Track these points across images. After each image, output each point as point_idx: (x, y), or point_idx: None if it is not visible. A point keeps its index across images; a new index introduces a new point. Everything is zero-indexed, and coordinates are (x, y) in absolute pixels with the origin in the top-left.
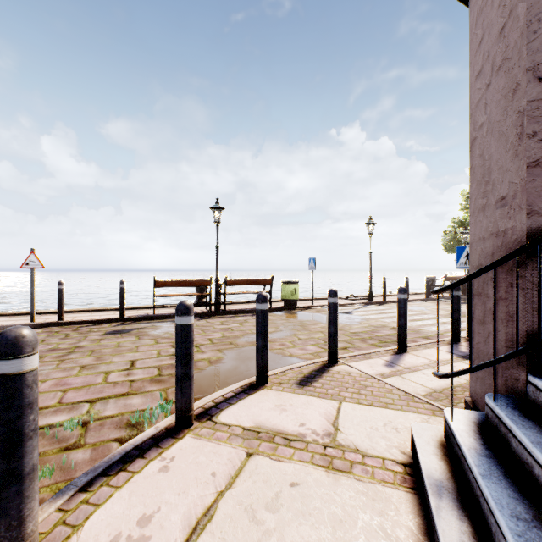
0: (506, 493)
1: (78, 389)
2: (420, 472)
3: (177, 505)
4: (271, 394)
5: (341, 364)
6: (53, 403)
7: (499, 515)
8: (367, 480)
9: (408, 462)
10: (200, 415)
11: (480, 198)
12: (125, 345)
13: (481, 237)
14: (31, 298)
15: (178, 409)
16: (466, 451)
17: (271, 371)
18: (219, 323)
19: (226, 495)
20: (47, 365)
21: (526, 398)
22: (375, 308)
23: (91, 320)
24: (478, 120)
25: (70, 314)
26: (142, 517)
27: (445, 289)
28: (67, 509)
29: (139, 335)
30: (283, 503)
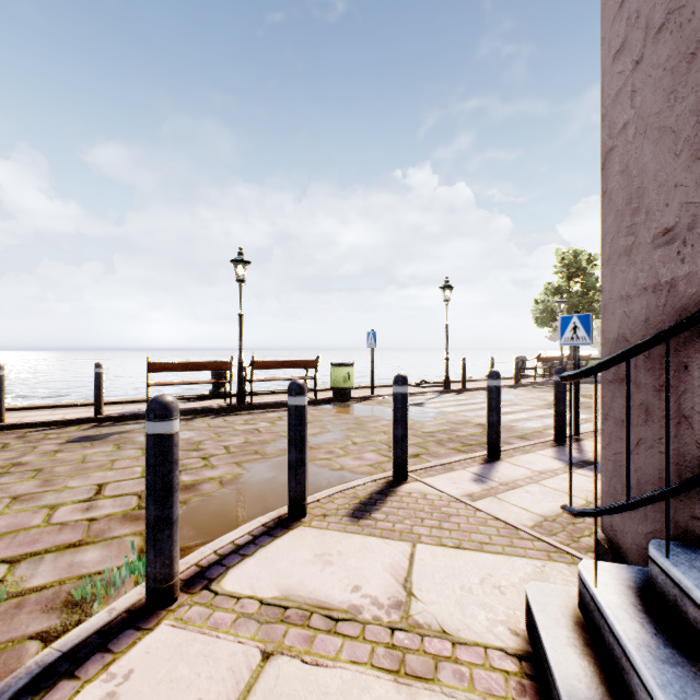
0: None
1: None
2: (551, 680)
3: None
4: (309, 535)
5: (413, 481)
6: None
7: None
8: (463, 695)
9: (524, 652)
10: (191, 580)
11: (622, 236)
12: (95, 459)
13: (624, 295)
14: None
15: (149, 577)
16: (634, 653)
17: (311, 496)
18: (242, 423)
19: None
20: None
21: None
22: (453, 398)
23: (49, 421)
24: (617, 120)
25: (18, 413)
26: None
27: (586, 373)
28: None
29: (119, 443)
30: None
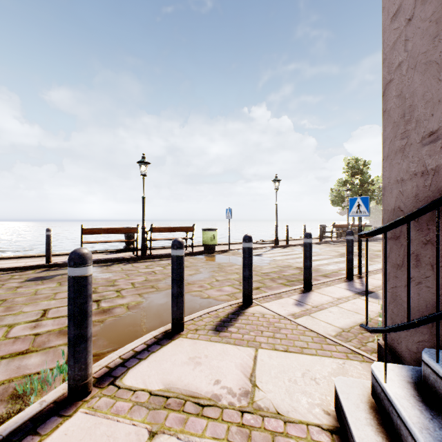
0: None
1: None
2: None
3: None
4: (186, 343)
5: (255, 305)
6: None
7: None
8: None
9: (334, 427)
10: (102, 378)
11: (398, 140)
12: (43, 292)
13: (399, 179)
14: None
15: (70, 377)
16: (419, 435)
17: (188, 316)
18: (144, 267)
19: None
20: None
21: None
22: (280, 251)
23: (15, 267)
24: (394, 61)
25: None
26: None
27: (378, 232)
28: None
29: (61, 281)
30: None
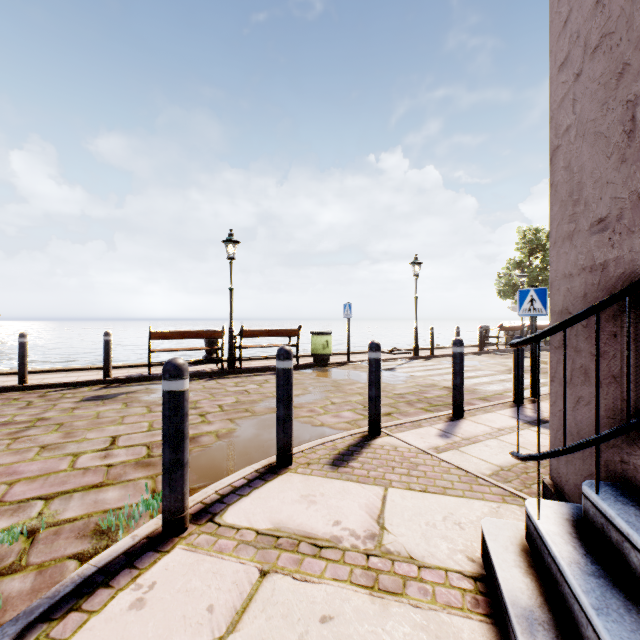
0: (636, 639)
1: (31, 480)
2: (499, 593)
3: None
4: (296, 479)
5: (385, 436)
6: None
7: None
8: (426, 606)
9: (479, 574)
10: (198, 514)
11: (565, 223)
12: (107, 415)
13: (567, 273)
14: None
15: (165, 509)
16: (566, 568)
17: (296, 447)
18: (233, 385)
19: None
20: None
21: (639, 488)
22: (422, 364)
23: (65, 383)
24: (562, 123)
25: (38, 375)
26: None
27: (530, 340)
28: None
29: (127, 402)
30: None
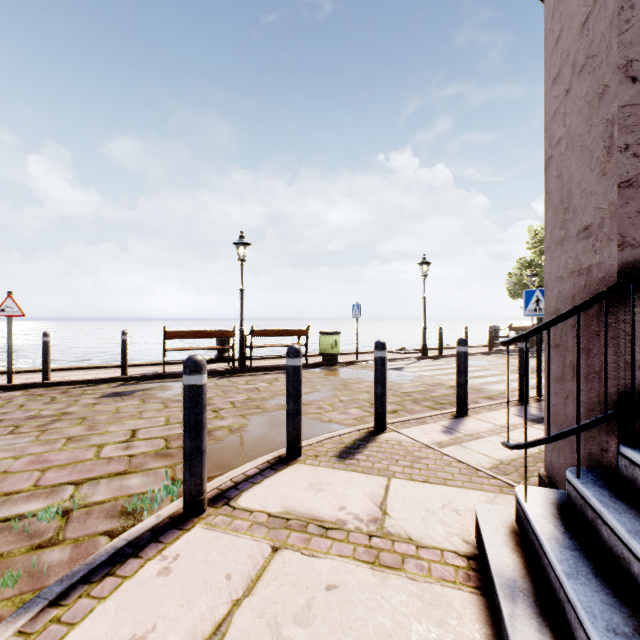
0: (599, 598)
1: (61, 468)
2: (488, 567)
3: (179, 620)
4: (304, 469)
5: (390, 431)
6: (27, 486)
7: (591, 629)
8: (422, 579)
9: (472, 554)
10: (214, 498)
11: (557, 229)
12: (126, 410)
13: (559, 276)
14: (8, 353)
15: (185, 492)
16: (545, 542)
17: (305, 441)
18: (244, 383)
19: (243, 605)
20: (24, 437)
21: (616, 473)
22: (430, 363)
23: (85, 380)
24: (554, 135)
25: (59, 373)
26: (131, 639)
27: (518, 339)
28: (30, 631)
29: (144, 398)
30: (316, 613)
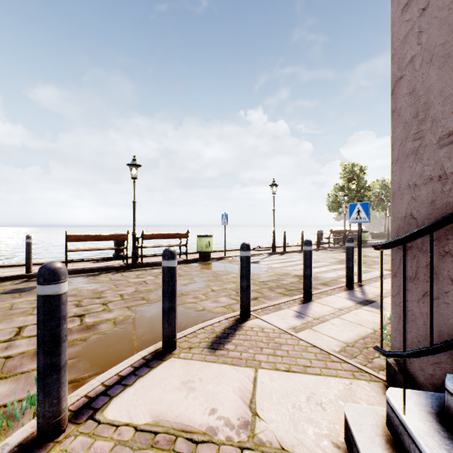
0: None
1: None
2: None
3: None
4: (178, 365)
5: (254, 318)
6: None
7: None
8: None
9: None
10: (79, 411)
11: (410, 141)
12: (20, 306)
13: (411, 184)
14: None
15: (39, 415)
16: None
17: (181, 332)
18: (134, 277)
19: None
20: None
21: None
22: (278, 258)
23: None
24: (405, 56)
25: None
26: None
27: (396, 243)
28: None
29: None
30: None
